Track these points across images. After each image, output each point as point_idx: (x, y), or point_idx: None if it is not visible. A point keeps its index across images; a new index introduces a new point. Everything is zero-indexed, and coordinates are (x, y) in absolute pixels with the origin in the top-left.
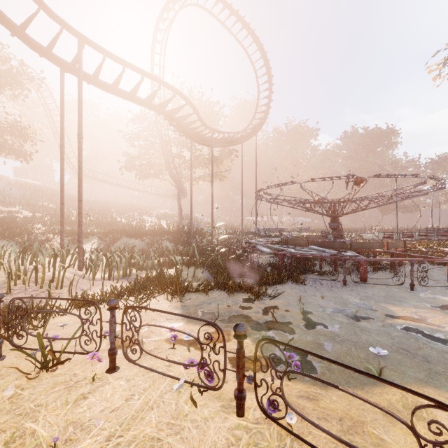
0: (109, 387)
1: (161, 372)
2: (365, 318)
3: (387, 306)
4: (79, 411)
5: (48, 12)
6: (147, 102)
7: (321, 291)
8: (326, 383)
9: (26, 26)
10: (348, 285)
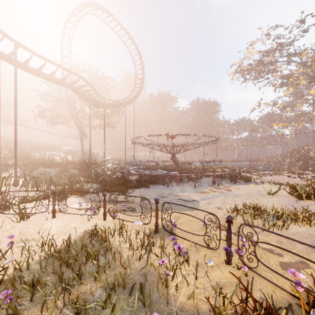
0: (54, 221)
1: (76, 213)
2: (166, 197)
3: (178, 193)
4: (44, 227)
5: None
6: (60, 82)
7: (155, 190)
8: (126, 201)
9: None
10: (170, 187)
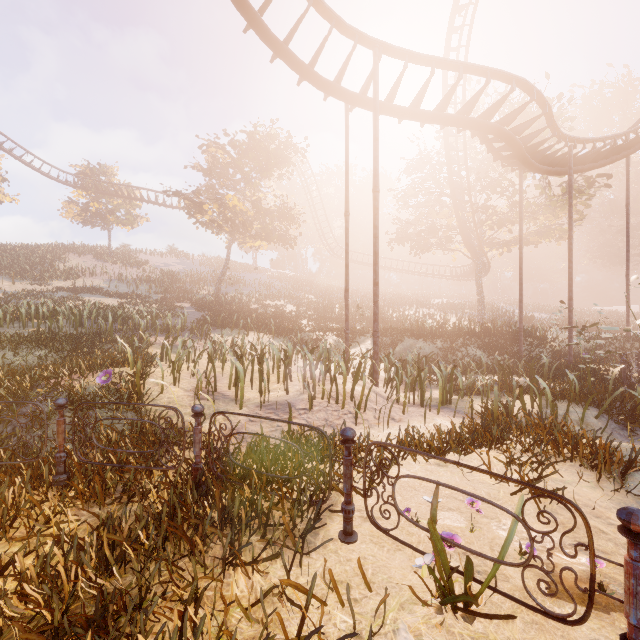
0: None
1: None
2: None
3: None
4: None
5: (341, 28)
6: (461, 117)
7: None
8: None
9: (316, 60)
10: None
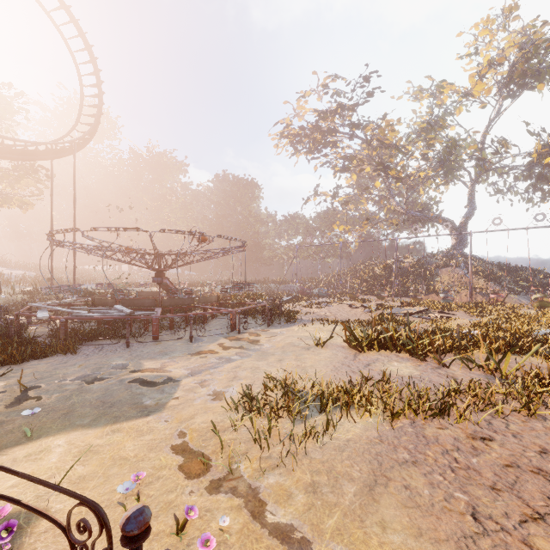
0: None
1: None
2: (103, 380)
3: (144, 362)
4: None
5: None
6: None
7: (89, 358)
8: None
9: None
10: (134, 346)
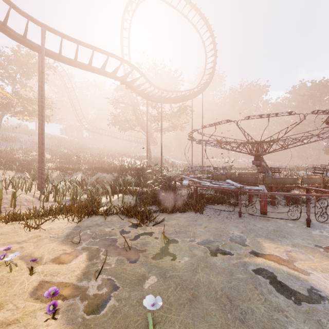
0: None
1: None
2: (224, 253)
3: (262, 242)
4: None
5: (17, 11)
6: (100, 71)
7: (211, 221)
8: None
9: (5, 23)
10: (244, 216)
